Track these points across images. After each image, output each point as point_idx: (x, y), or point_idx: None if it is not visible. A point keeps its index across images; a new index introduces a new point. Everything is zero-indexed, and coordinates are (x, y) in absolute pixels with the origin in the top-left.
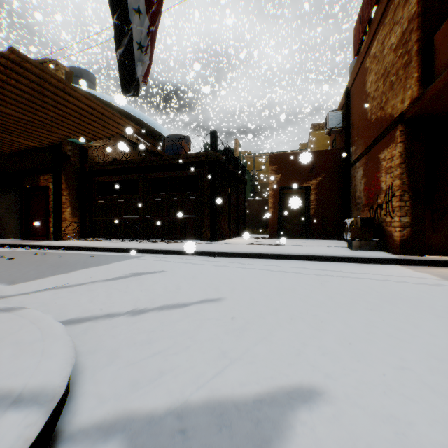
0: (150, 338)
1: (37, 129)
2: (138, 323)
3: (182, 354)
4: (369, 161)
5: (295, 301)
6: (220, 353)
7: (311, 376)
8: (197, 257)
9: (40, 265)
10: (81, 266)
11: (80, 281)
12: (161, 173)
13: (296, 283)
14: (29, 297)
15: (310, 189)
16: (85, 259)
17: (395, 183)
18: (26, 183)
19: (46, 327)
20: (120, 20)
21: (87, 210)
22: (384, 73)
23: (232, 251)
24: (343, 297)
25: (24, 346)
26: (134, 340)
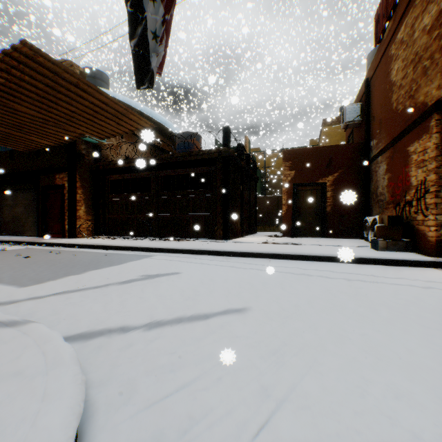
0: (172, 362)
1: (52, 127)
2: (157, 341)
3: (213, 389)
4: (395, 155)
5: (332, 313)
6: (260, 388)
7: (393, 435)
8: (211, 257)
9: (54, 265)
10: (94, 266)
11: (92, 284)
12: (173, 170)
13: (326, 290)
14: (39, 303)
15: (326, 185)
16: (98, 258)
17: (430, 178)
18: (42, 182)
19: (51, 352)
20: (134, 8)
21: (101, 208)
22: (414, 58)
23: (247, 251)
24: (387, 309)
25: (23, 382)
26: (154, 365)
